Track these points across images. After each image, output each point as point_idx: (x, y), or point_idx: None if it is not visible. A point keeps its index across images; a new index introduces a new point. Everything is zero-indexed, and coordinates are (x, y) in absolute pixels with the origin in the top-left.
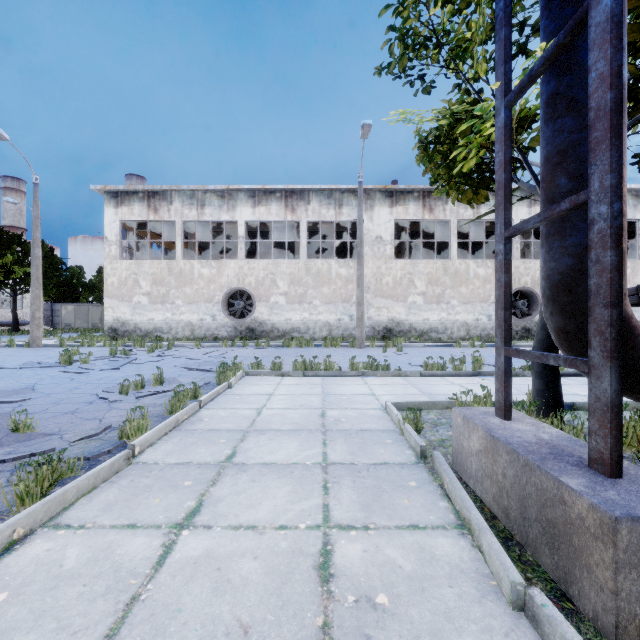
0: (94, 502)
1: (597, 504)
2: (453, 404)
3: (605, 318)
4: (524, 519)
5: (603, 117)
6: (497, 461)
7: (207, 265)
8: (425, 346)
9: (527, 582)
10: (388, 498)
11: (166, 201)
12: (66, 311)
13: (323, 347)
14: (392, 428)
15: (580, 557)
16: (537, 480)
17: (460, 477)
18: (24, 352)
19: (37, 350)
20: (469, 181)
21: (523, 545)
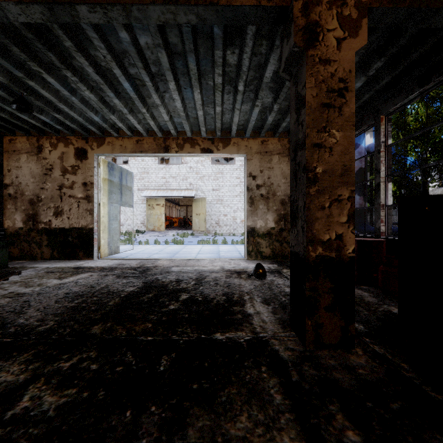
0: None
1: None
2: None
3: None
4: None
5: None
6: None
7: None
8: None
9: None
10: None
11: None
12: None
13: None
14: None
15: None
16: None
17: None
18: None
19: None
20: None
21: None
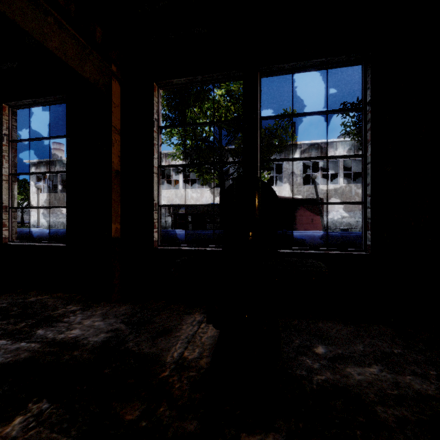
0: None
1: None
2: None
3: None
4: None
5: None
6: None
7: None
8: None
9: None
10: None
11: (54, 165)
12: None
13: None
14: None
15: None
16: None
17: None
18: None
19: None
20: None
21: None
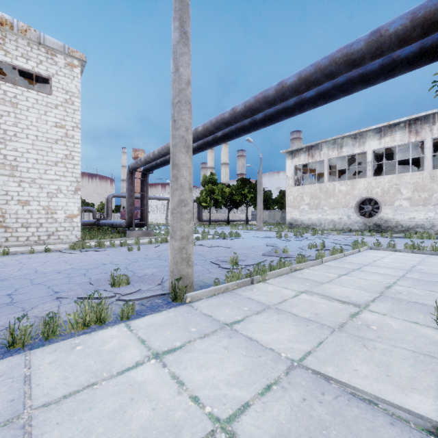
0: (315, 268)
1: None
2: None
3: None
4: None
5: None
6: None
7: (344, 184)
8: None
9: None
10: (427, 286)
11: (318, 150)
12: (265, 214)
13: None
14: None
15: None
16: None
17: None
18: (258, 232)
19: (262, 232)
20: None
21: None
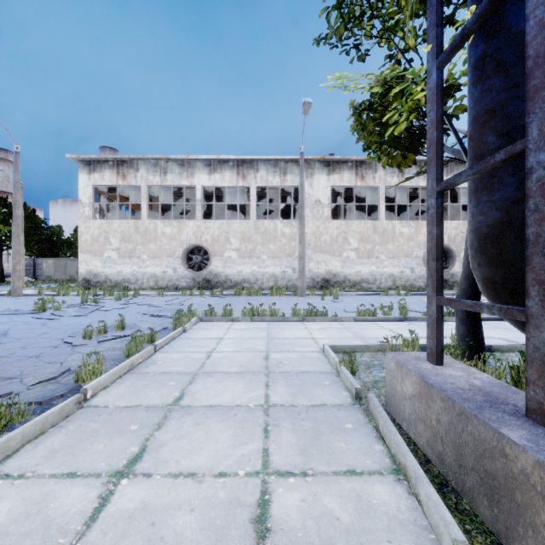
0: (39, 448)
1: (544, 462)
2: (384, 347)
3: (544, 267)
4: (460, 467)
5: (543, 64)
6: (431, 407)
7: (169, 224)
8: (358, 295)
9: (466, 535)
10: (326, 441)
11: (133, 169)
12: (47, 264)
13: (270, 296)
14: (329, 370)
15: (524, 514)
16: (474, 429)
17: (393, 418)
18: (5, 300)
19: (17, 299)
20: (398, 146)
21: (459, 492)
